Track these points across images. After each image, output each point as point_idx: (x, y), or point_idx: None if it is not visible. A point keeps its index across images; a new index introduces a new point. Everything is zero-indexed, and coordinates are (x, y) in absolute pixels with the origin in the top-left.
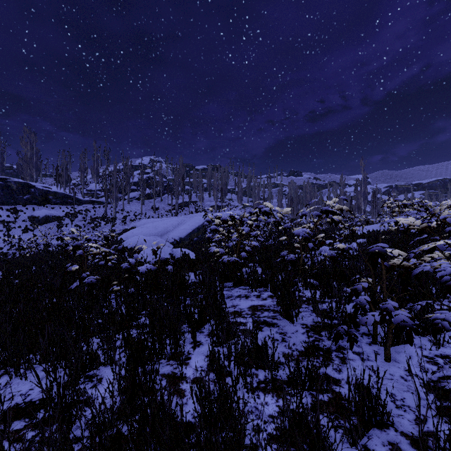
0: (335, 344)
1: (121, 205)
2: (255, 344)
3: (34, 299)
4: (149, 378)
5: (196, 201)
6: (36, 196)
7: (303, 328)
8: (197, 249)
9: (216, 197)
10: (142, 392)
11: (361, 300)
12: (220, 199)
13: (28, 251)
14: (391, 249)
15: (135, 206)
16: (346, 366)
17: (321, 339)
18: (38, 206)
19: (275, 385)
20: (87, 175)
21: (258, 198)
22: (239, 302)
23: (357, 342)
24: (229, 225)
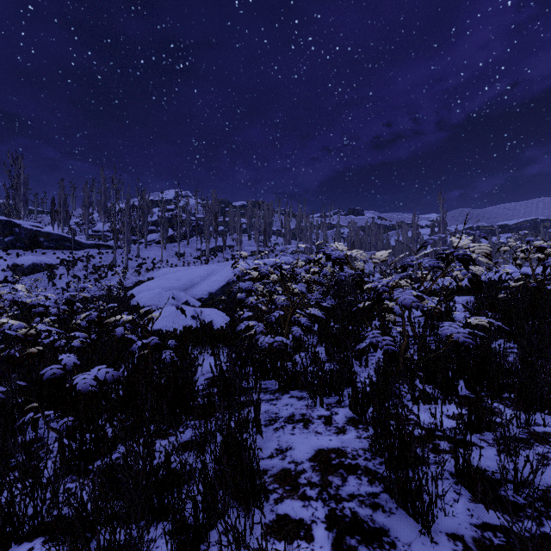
0: None
1: (136, 250)
2: None
3: None
4: None
5: (233, 246)
6: (21, 238)
7: None
8: (231, 308)
9: (258, 240)
10: None
11: None
12: (263, 243)
13: None
14: None
15: (154, 252)
16: None
17: None
18: (24, 251)
19: None
20: (92, 211)
21: (310, 241)
22: (292, 439)
23: None
24: (272, 281)
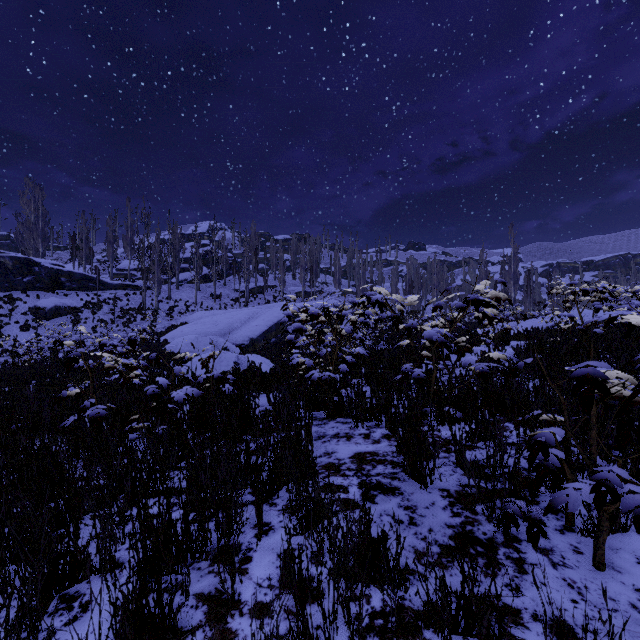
0: (503, 534)
1: (166, 291)
2: (365, 539)
3: (4, 442)
4: (169, 611)
5: (275, 286)
6: (41, 278)
7: (443, 498)
8: (275, 355)
9: (304, 280)
10: (157, 636)
11: (549, 457)
12: (310, 283)
13: (26, 358)
14: (604, 370)
15: (187, 293)
16: (527, 580)
17: (476, 520)
18: (45, 293)
19: (403, 622)
20: (117, 247)
21: (363, 281)
22: (337, 447)
23: (545, 533)
24: (321, 322)
